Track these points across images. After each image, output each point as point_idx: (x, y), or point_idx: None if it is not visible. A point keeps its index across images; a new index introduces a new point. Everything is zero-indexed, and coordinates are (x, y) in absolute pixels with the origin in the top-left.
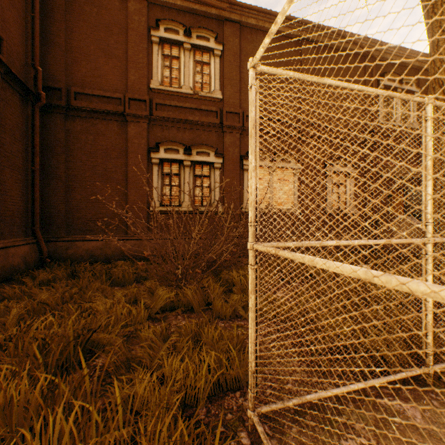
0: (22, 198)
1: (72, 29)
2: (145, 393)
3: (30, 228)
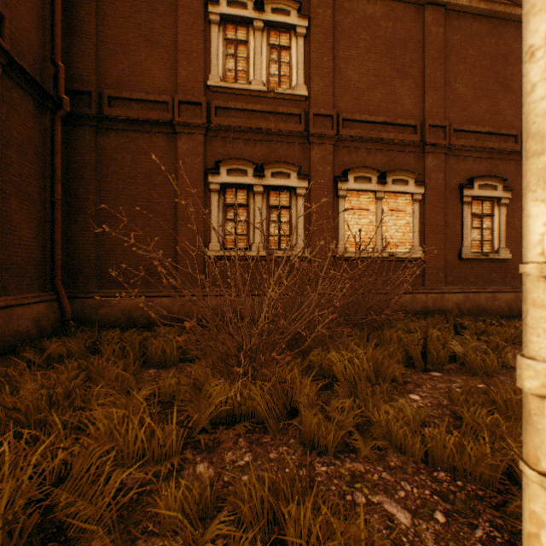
0: (37, 239)
1: (105, 12)
2: None
3: (49, 280)
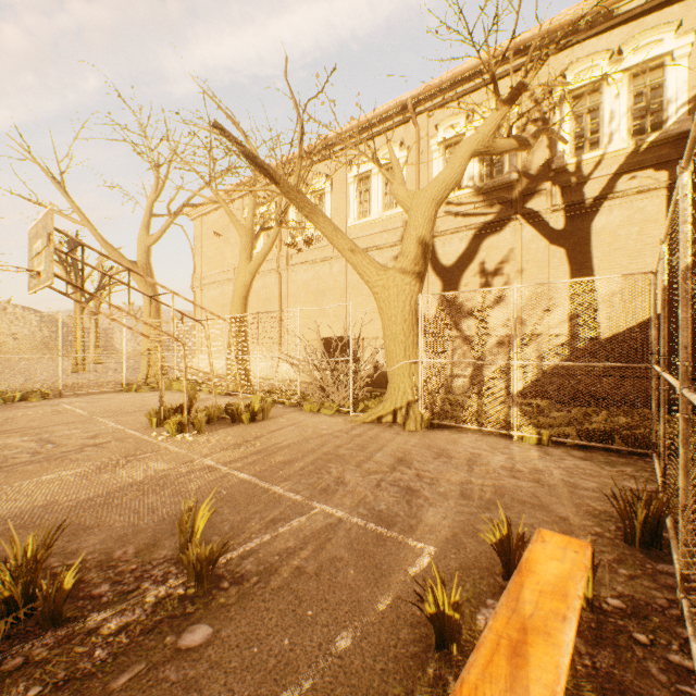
0: None
1: None
2: None
3: None
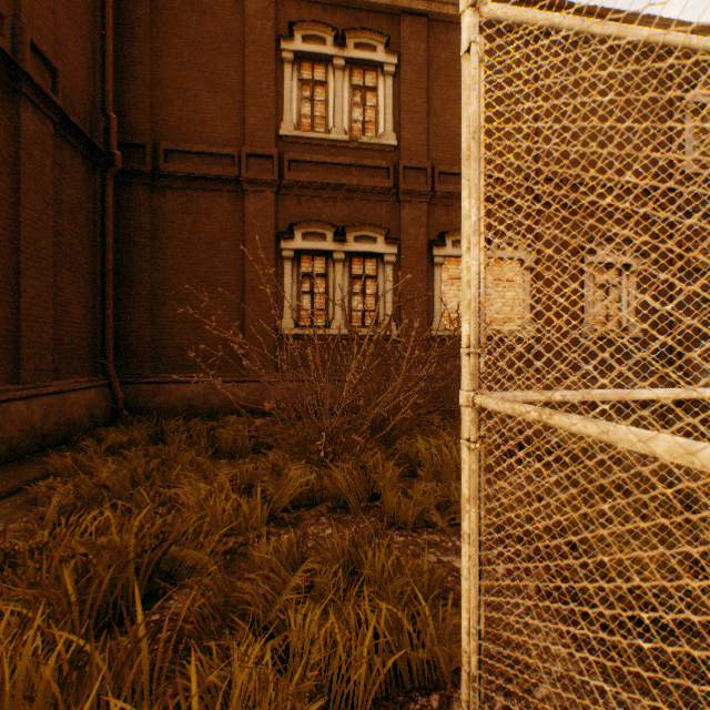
0: (87, 316)
1: (161, 51)
2: (250, 686)
3: (100, 362)
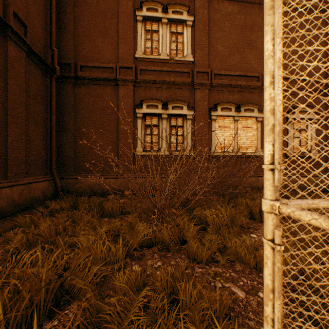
0: (43, 146)
1: (78, 18)
2: None
3: (49, 168)
